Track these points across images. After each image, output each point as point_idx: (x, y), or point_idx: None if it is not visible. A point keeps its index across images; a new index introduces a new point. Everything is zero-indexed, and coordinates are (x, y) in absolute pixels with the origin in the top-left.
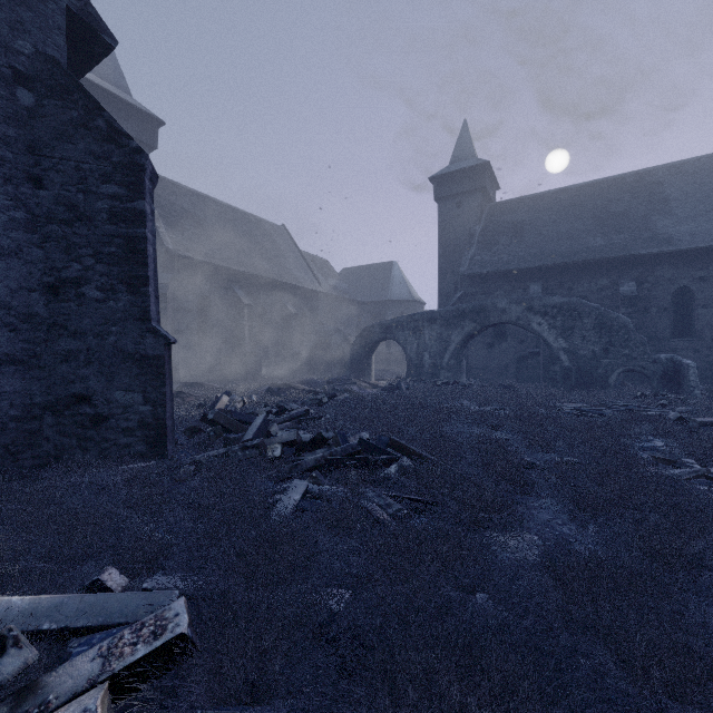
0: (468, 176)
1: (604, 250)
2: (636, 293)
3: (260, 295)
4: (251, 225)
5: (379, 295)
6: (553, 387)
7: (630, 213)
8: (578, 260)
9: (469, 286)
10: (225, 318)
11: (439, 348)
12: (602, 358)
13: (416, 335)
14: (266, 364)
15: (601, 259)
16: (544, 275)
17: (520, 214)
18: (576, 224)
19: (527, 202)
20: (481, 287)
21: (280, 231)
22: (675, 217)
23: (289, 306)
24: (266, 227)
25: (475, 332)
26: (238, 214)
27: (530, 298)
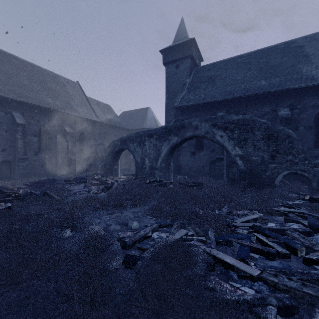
0: (182, 48)
1: (267, 87)
2: (291, 115)
3: (41, 119)
4: (47, 77)
5: (139, 125)
6: (231, 185)
7: (282, 64)
8: (249, 94)
9: (180, 115)
10: (5, 133)
11: (155, 154)
12: (269, 162)
13: (140, 146)
14: (48, 166)
15: (265, 92)
16: (227, 106)
17: (213, 71)
18: (248, 74)
19: (218, 64)
20: (188, 115)
21: (73, 84)
22: (315, 64)
23: (66, 128)
24: (62, 80)
25: (177, 143)
26: (38, 69)
27: (215, 116)
